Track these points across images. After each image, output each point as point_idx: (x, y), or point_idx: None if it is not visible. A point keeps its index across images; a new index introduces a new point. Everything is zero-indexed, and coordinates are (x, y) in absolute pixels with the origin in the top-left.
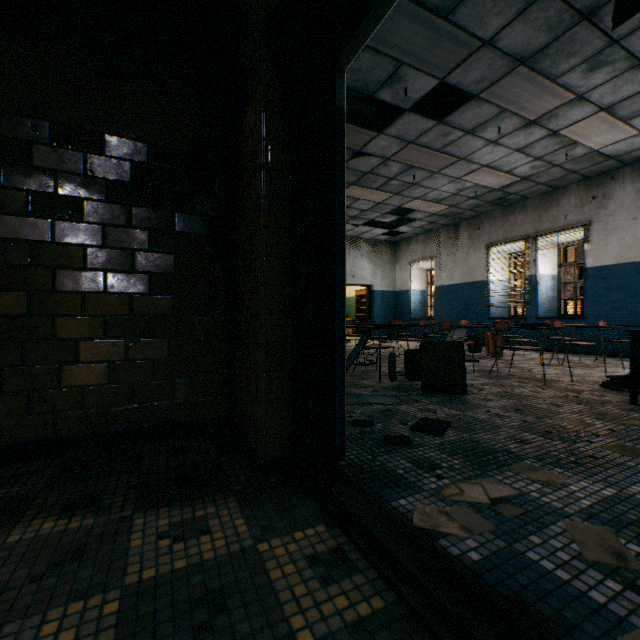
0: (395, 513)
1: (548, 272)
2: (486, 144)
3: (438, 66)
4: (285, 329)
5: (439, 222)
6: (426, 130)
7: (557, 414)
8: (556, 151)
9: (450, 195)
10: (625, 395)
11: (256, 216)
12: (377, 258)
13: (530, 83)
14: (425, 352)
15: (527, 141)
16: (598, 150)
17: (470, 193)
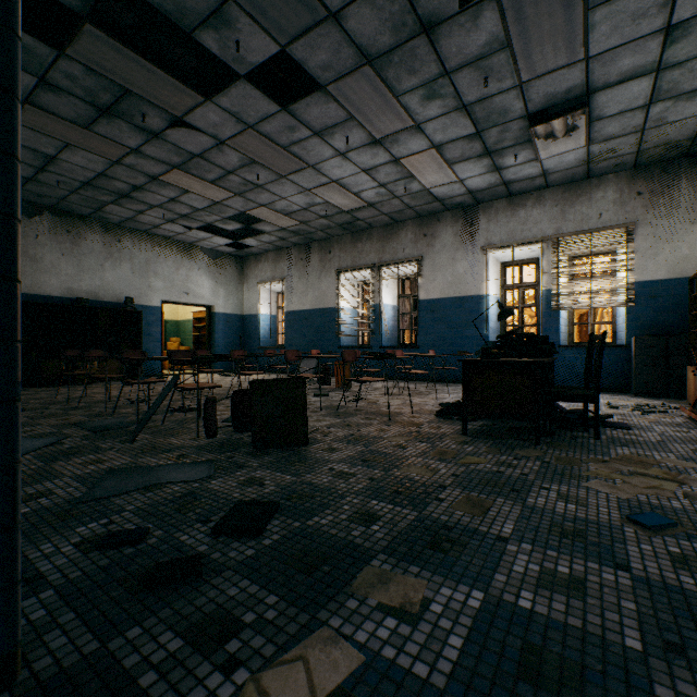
0: None
1: (390, 302)
2: (335, 155)
3: (278, 24)
4: None
5: (291, 240)
6: (269, 115)
7: (404, 460)
8: (398, 181)
9: (301, 209)
10: (456, 424)
11: None
12: (220, 274)
13: (376, 92)
14: (257, 393)
15: (373, 163)
16: (429, 189)
17: (321, 211)
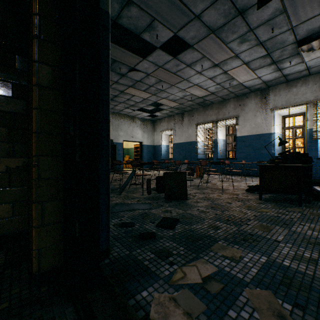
0: (135, 314)
1: (222, 138)
2: (196, 73)
3: (173, 25)
4: (58, 167)
5: (175, 112)
6: (168, 61)
7: (230, 208)
8: (226, 81)
9: (180, 98)
10: (256, 195)
11: (32, 77)
12: (145, 128)
13: (216, 44)
14: (166, 177)
15: (214, 74)
16: (242, 83)
17: (189, 98)
